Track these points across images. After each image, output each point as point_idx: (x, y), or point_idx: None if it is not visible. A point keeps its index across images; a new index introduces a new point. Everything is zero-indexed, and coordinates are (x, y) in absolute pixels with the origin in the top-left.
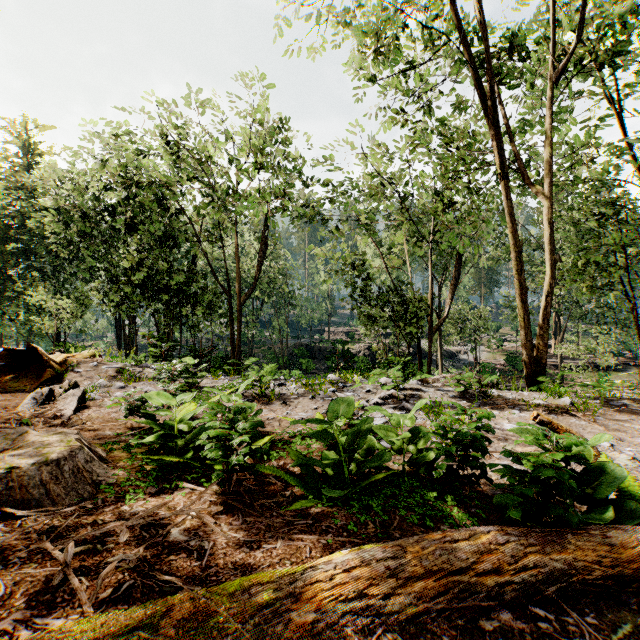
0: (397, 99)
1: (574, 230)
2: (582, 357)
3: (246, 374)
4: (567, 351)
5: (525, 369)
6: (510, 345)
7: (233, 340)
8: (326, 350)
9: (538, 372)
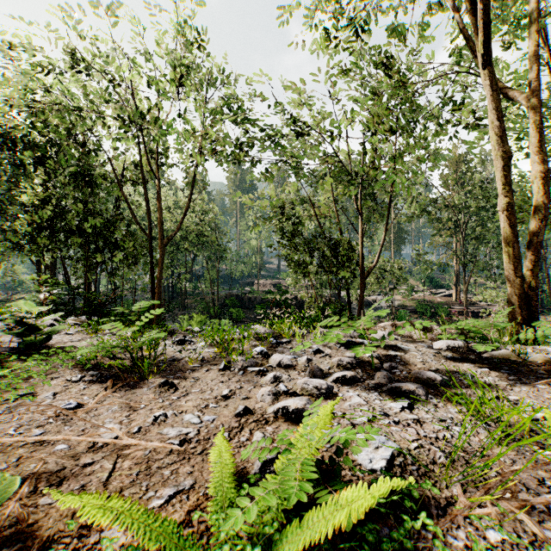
0: (333, 16)
1: (479, 190)
2: (500, 303)
3: (176, 324)
4: (488, 297)
5: (511, 314)
6: (417, 294)
7: (153, 288)
8: (255, 300)
9: (528, 318)
